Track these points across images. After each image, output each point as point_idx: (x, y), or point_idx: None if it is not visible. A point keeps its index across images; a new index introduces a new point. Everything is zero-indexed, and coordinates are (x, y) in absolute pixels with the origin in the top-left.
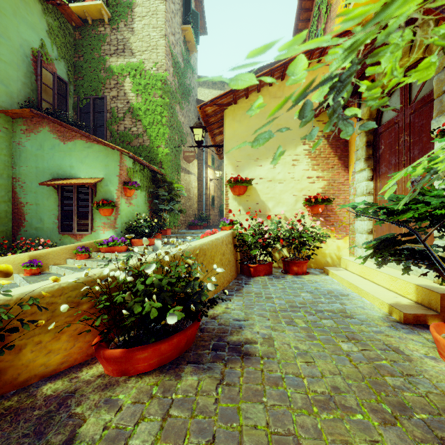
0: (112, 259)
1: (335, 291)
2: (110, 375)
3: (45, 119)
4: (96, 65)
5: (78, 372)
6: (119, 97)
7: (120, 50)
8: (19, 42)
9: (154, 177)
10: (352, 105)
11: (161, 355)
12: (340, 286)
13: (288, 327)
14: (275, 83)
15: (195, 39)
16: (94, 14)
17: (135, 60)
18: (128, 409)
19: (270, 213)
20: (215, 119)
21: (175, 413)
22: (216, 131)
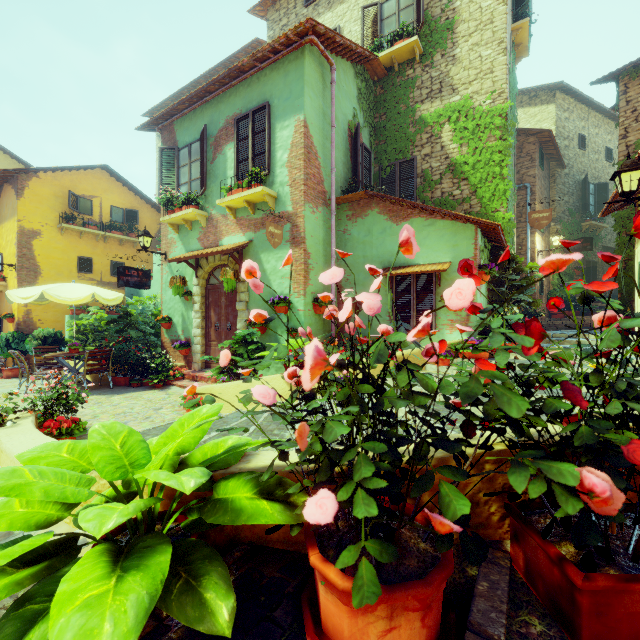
0: None
1: None
2: None
3: (374, 200)
4: (403, 120)
5: None
6: (434, 154)
7: (435, 91)
8: (341, 119)
9: (492, 255)
10: None
11: None
12: None
13: None
14: None
15: (528, 37)
16: (401, 57)
17: (458, 98)
18: None
19: None
20: None
21: None
22: None
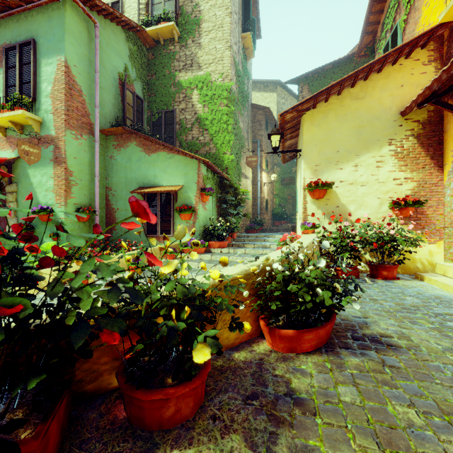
0: (196, 259)
1: (443, 297)
2: (280, 351)
3: (133, 135)
4: (167, 81)
5: (251, 347)
6: (188, 109)
7: (188, 65)
8: (110, 69)
9: (221, 183)
10: (448, 100)
11: (318, 339)
12: (445, 292)
13: (415, 326)
14: (357, 84)
15: (253, 45)
16: (165, 35)
17: (202, 73)
18: (319, 376)
19: (351, 217)
20: (291, 124)
21: (362, 383)
22: (288, 135)
